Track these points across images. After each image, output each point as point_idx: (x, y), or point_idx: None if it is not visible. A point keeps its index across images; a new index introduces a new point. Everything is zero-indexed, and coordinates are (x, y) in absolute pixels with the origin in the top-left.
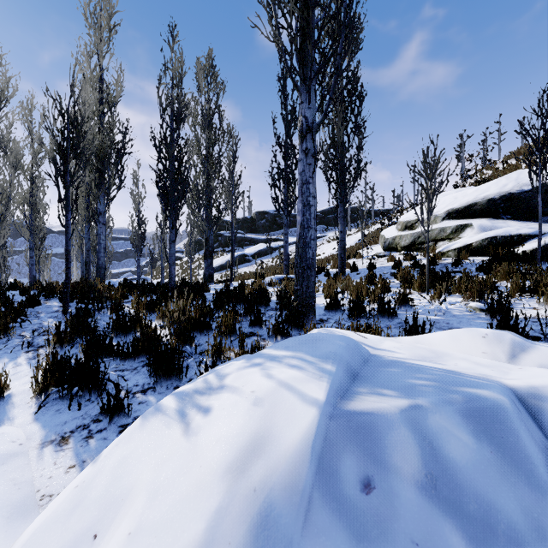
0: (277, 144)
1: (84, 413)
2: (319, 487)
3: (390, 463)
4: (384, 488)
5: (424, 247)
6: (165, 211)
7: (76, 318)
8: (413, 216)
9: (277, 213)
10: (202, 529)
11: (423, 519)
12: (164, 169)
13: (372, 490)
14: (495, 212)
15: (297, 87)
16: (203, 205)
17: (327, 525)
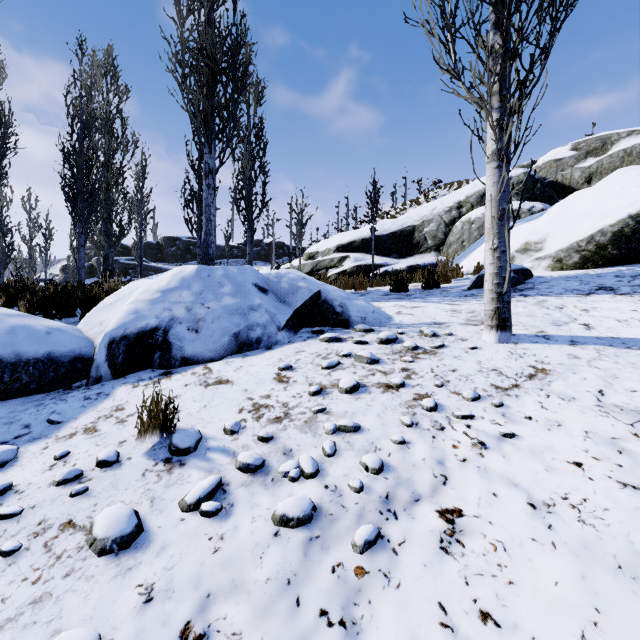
0: (191, 166)
1: (66, 321)
2: (197, 276)
3: (216, 273)
4: (213, 276)
5: (319, 273)
6: (73, 217)
7: (18, 287)
8: (316, 248)
9: (192, 241)
10: (167, 282)
11: (220, 279)
12: (75, 176)
13: (210, 276)
14: (367, 249)
15: (202, 143)
16: (102, 218)
17: (198, 280)
